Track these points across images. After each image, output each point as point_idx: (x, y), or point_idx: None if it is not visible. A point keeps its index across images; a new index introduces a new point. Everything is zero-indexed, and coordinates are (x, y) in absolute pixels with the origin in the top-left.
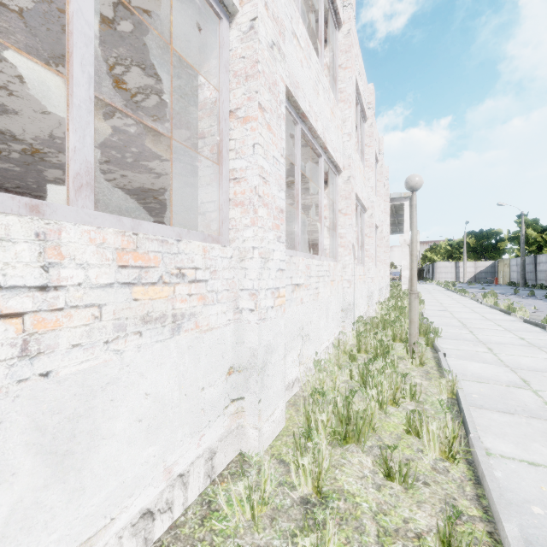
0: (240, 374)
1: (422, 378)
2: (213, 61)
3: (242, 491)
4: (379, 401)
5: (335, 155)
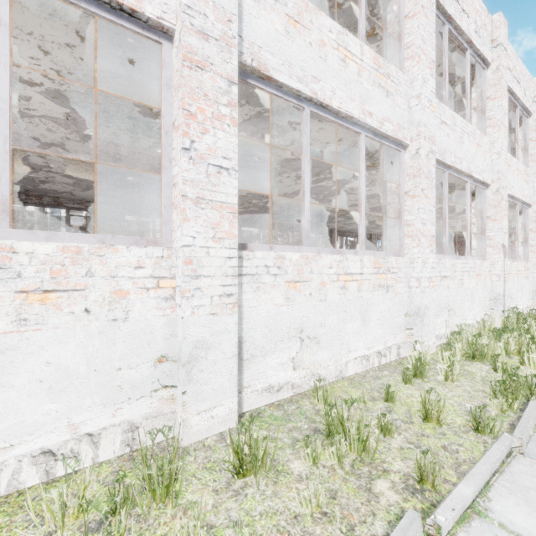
0: (410, 318)
1: None
2: (395, 168)
3: (416, 355)
4: (505, 350)
5: (481, 176)
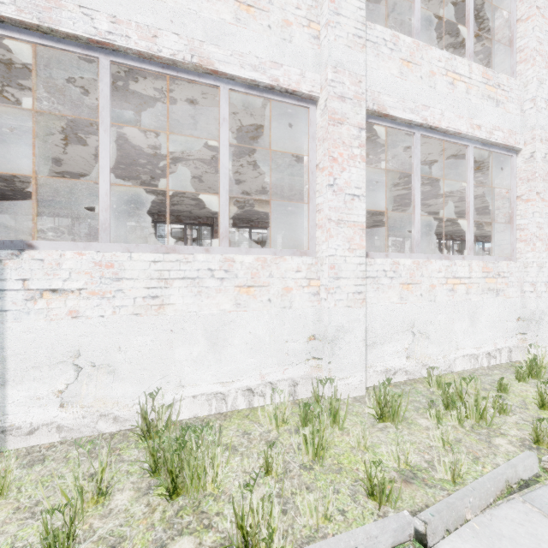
0: (523, 322)
1: None
2: (505, 173)
3: (530, 358)
4: None
5: None
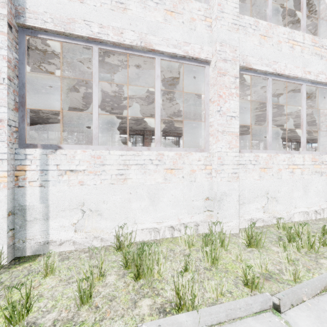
0: None
1: None
2: (326, 100)
3: None
4: None
5: None
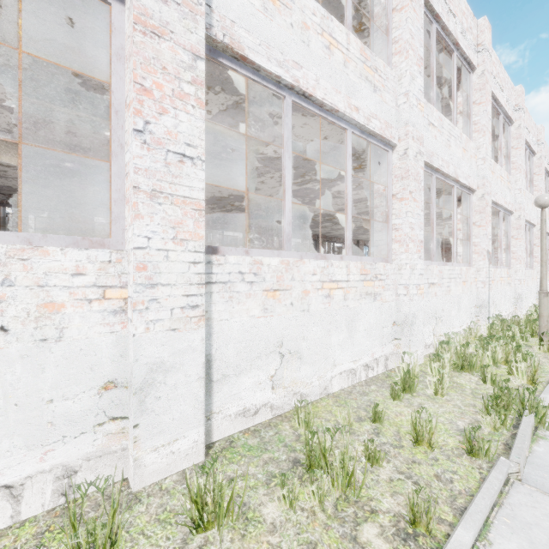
0: (398, 327)
1: (544, 358)
2: (382, 169)
3: (404, 367)
4: (492, 359)
5: (467, 182)
